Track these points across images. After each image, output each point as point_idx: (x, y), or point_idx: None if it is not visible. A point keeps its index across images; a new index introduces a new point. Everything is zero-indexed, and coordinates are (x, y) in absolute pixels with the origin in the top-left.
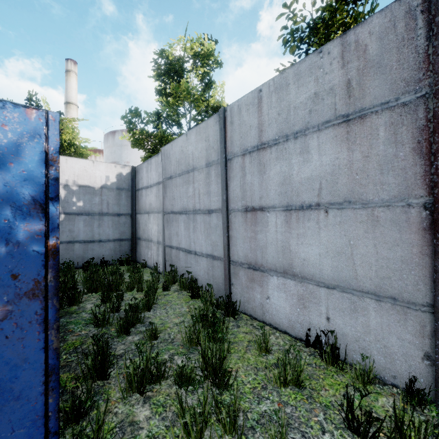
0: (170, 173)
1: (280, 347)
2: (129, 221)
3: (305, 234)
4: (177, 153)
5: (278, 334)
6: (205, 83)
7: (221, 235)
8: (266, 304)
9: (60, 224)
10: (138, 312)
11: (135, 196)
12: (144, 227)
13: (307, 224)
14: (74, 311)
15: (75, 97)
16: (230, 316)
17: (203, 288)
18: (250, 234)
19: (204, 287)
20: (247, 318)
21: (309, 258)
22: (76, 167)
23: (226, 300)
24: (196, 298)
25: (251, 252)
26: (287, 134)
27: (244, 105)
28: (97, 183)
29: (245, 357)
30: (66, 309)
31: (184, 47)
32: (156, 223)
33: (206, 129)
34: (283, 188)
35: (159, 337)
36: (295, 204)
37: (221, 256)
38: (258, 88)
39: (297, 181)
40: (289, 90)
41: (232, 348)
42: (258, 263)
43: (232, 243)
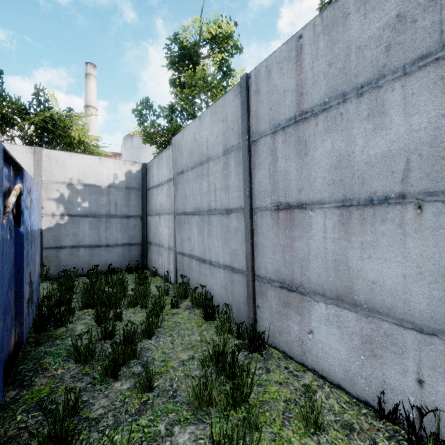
0: (181, 167)
1: (335, 416)
2: (140, 223)
3: (376, 244)
4: (189, 143)
5: (328, 388)
6: (223, 71)
7: (242, 242)
8: (307, 340)
9: (64, 227)
10: (134, 343)
11: (146, 196)
12: (155, 230)
13: (380, 228)
14: (59, 335)
15: (94, 100)
16: (256, 351)
17: (220, 307)
18: (284, 242)
19: (220, 305)
20: (280, 356)
21: (382, 280)
22: (81, 164)
23: (249, 330)
24: (211, 320)
25: (285, 265)
26: (345, 91)
27: (275, 64)
28: (104, 182)
29: (282, 435)
30: (51, 332)
31: (200, 29)
32: (166, 226)
33: (223, 106)
34: (337, 173)
35: (157, 386)
36: (357, 196)
37: (243, 268)
38: (296, 34)
39: (361, 161)
40: (348, 24)
41: (262, 413)
42: (295, 282)
43: (258, 253)
